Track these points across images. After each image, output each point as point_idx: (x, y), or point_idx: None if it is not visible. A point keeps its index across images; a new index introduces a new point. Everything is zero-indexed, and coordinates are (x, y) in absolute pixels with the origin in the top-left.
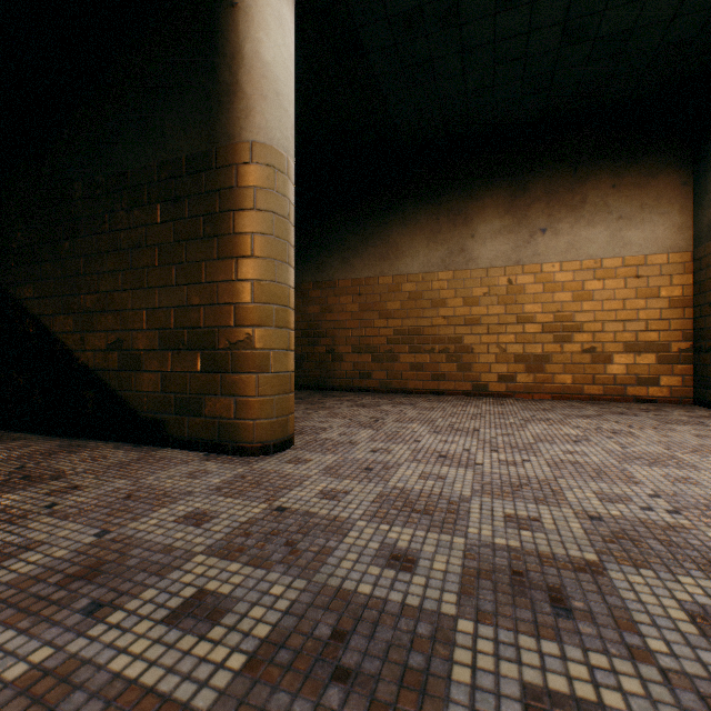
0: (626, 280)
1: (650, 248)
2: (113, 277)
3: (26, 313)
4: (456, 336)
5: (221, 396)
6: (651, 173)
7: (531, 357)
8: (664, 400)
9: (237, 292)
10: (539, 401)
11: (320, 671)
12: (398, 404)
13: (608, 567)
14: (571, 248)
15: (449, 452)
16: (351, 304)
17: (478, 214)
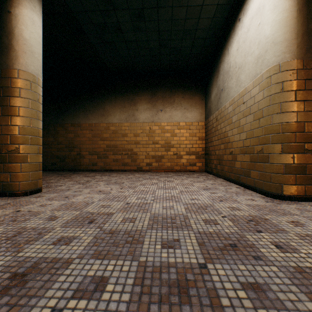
0: (186, 130)
1: (193, 120)
2: None
3: None
4: (131, 148)
5: (3, 172)
6: (194, 95)
7: (157, 156)
8: (197, 171)
9: (11, 130)
10: (159, 172)
11: (3, 242)
12: (103, 175)
13: (116, 213)
14: (170, 117)
15: (104, 190)
16: (88, 134)
17: (139, 102)
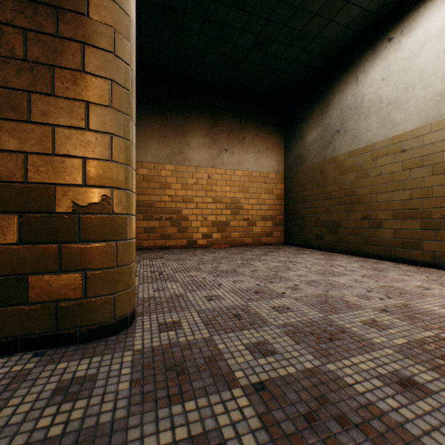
0: (261, 184)
1: (270, 169)
2: None
3: None
4: (177, 209)
5: (62, 272)
6: (270, 133)
7: (220, 223)
8: (275, 243)
9: (88, 144)
10: (227, 248)
11: None
12: (152, 259)
13: (443, 336)
14: (239, 163)
15: (253, 288)
16: None
17: (191, 131)
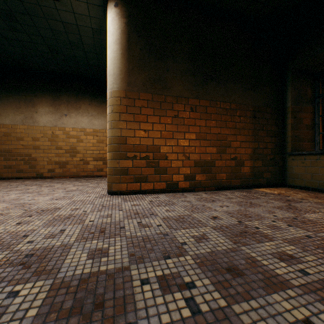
0: (94, 136)
1: (101, 127)
2: None
3: None
4: (29, 153)
5: None
6: (101, 103)
7: (62, 162)
8: (105, 176)
9: None
10: (61, 179)
11: None
12: None
13: None
14: (76, 123)
15: None
16: None
17: (39, 104)
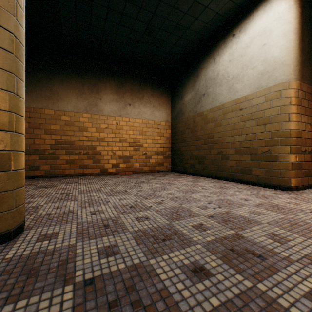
0: (155, 129)
1: (161, 119)
2: None
3: None
4: (93, 146)
5: None
6: (162, 94)
7: (125, 156)
8: (165, 171)
9: None
10: (130, 175)
11: None
12: (68, 183)
13: (239, 233)
14: (139, 114)
15: (131, 204)
16: None
17: (103, 90)
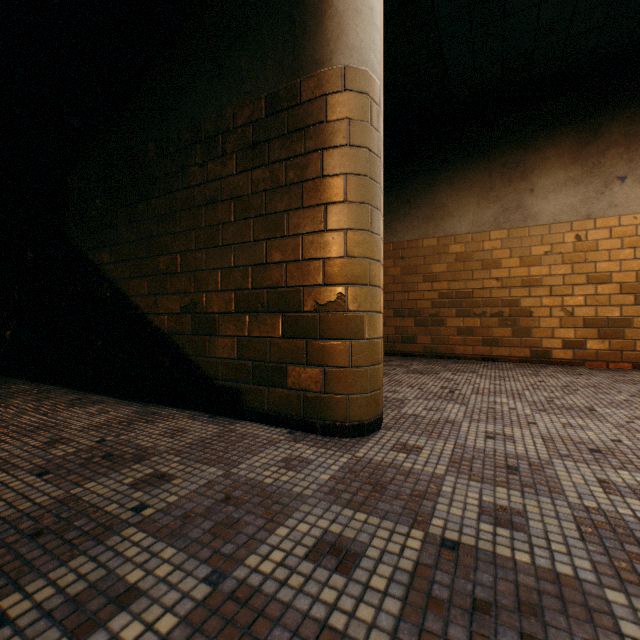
0: None
1: None
2: (186, 236)
3: (103, 278)
4: (511, 298)
5: (307, 365)
6: None
7: (606, 321)
8: None
9: (326, 245)
10: (620, 371)
11: None
12: (457, 372)
13: None
14: None
15: (595, 444)
16: (393, 268)
17: (538, 167)
